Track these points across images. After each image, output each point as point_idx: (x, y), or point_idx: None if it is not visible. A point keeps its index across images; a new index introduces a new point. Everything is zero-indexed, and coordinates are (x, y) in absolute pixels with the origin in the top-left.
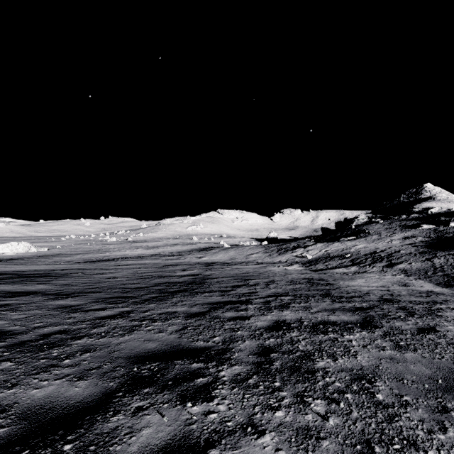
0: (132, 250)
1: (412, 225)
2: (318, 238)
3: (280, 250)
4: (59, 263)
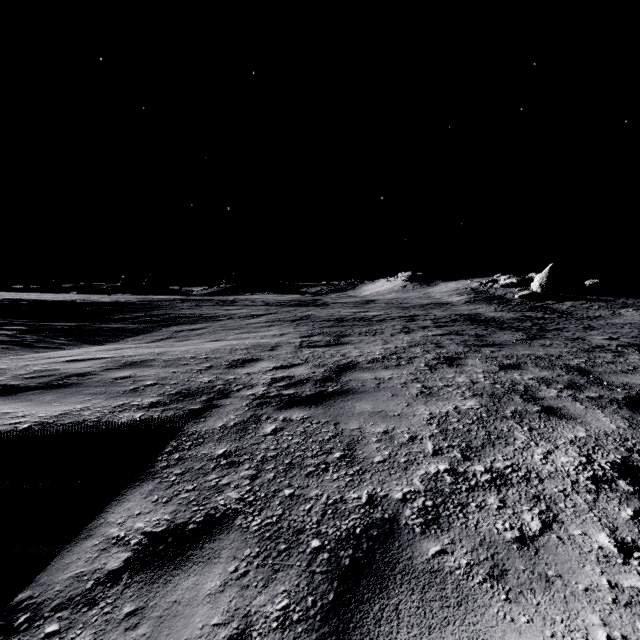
0: None
1: None
2: None
3: None
4: None
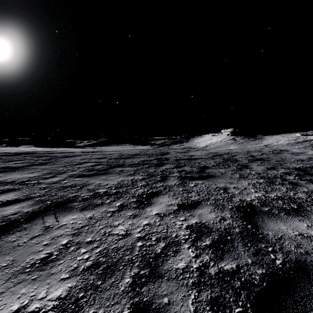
0: None
1: None
2: None
3: None
4: None
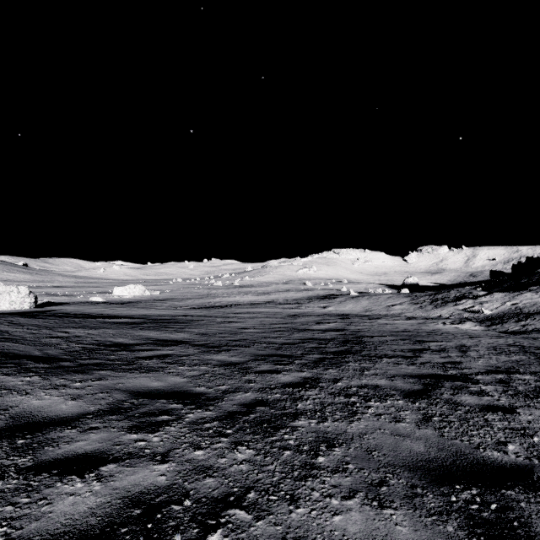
0: (242, 296)
1: None
2: (487, 286)
3: (435, 301)
4: (176, 308)
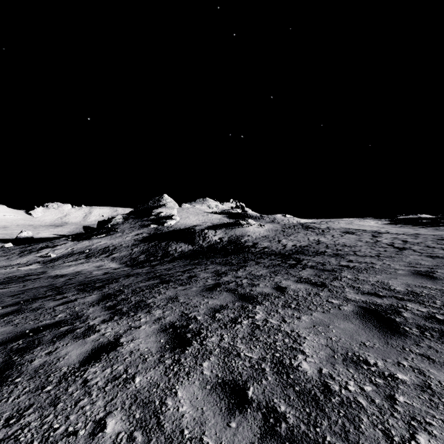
0: None
1: (147, 225)
2: (76, 237)
3: (23, 252)
4: None
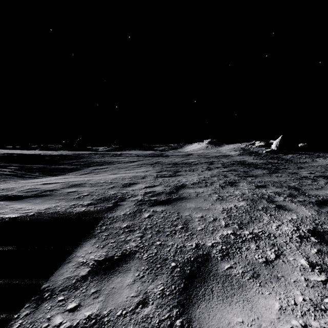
0: None
1: None
2: None
3: None
4: None
